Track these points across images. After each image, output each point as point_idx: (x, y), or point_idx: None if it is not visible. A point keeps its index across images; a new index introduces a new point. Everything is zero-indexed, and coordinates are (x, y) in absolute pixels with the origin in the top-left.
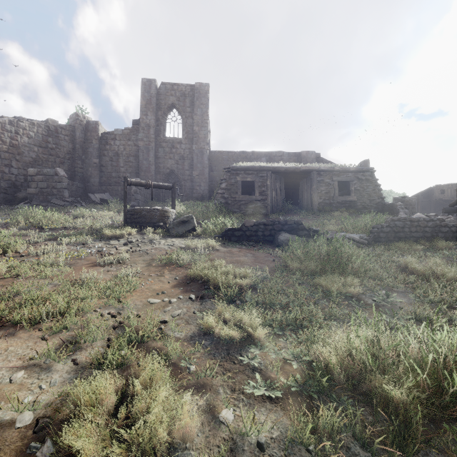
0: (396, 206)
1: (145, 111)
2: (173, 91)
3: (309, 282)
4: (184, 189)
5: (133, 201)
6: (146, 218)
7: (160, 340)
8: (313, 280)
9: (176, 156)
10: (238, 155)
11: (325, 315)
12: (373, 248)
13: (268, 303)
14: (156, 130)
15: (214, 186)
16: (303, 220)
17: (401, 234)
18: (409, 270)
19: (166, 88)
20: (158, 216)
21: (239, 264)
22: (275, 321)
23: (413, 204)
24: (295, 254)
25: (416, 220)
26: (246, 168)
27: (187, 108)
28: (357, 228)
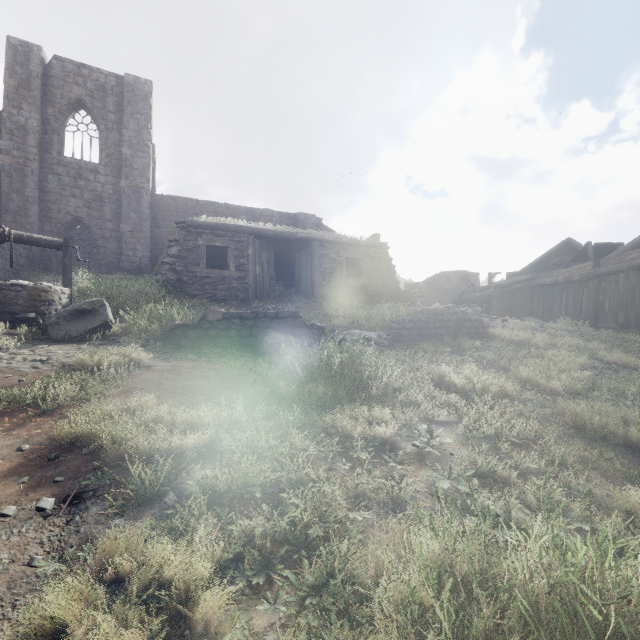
0: (413, 294)
1: (15, 100)
2: (79, 77)
3: (315, 422)
4: (103, 253)
5: None
6: None
7: None
8: (322, 420)
9: (87, 193)
10: (204, 206)
11: (347, 496)
12: (395, 352)
13: (237, 489)
14: (43, 140)
15: (162, 252)
16: (302, 310)
17: (425, 331)
18: (445, 384)
19: (65, 69)
20: (25, 300)
21: (188, 395)
22: (252, 538)
23: (425, 292)
24: (292, 370)
25: (440, 312)
26: (214, 226)
27: (109, 114)
28: (373, 322)
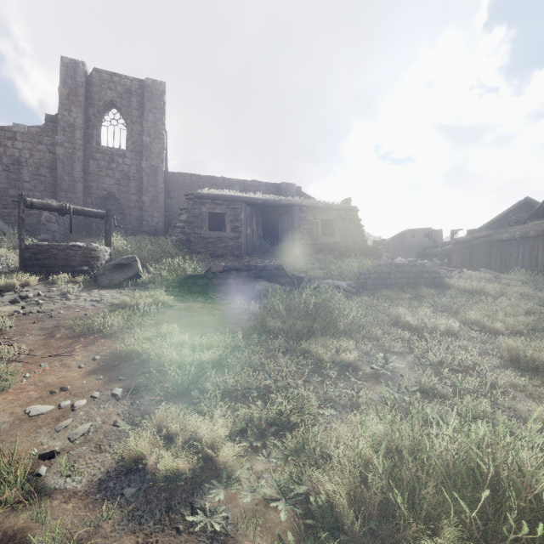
0: (379, 250)
1: (67, 105)
2: (112, 84)
3: (295, 349)
4: (129, 220)
5: (44, 233)
6: (58, 260)
7: (25, 511)
8: (300, 347)
9: (117, 173)
10: (205, 180)
11: (318, 400)
12: (361, 298)
13: (240, 390)
14: (86, 134)
15: (173, 218)
16: (284, 263)
17: (388, 281)
18: (402, 324)
19: (102, 78)
20: (81, 257)
21: (201, 327)
22: (252, 420)
23: (391, 248)
24: (277, 310)
25: (401, 265)
26: (215, 197)
27: (134, 111)
28: (343, 273)
